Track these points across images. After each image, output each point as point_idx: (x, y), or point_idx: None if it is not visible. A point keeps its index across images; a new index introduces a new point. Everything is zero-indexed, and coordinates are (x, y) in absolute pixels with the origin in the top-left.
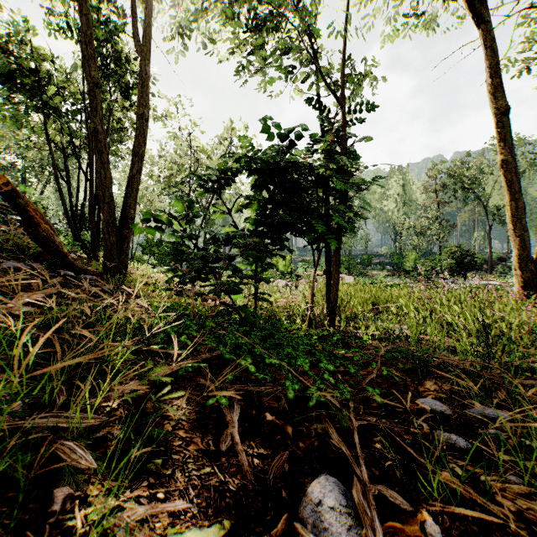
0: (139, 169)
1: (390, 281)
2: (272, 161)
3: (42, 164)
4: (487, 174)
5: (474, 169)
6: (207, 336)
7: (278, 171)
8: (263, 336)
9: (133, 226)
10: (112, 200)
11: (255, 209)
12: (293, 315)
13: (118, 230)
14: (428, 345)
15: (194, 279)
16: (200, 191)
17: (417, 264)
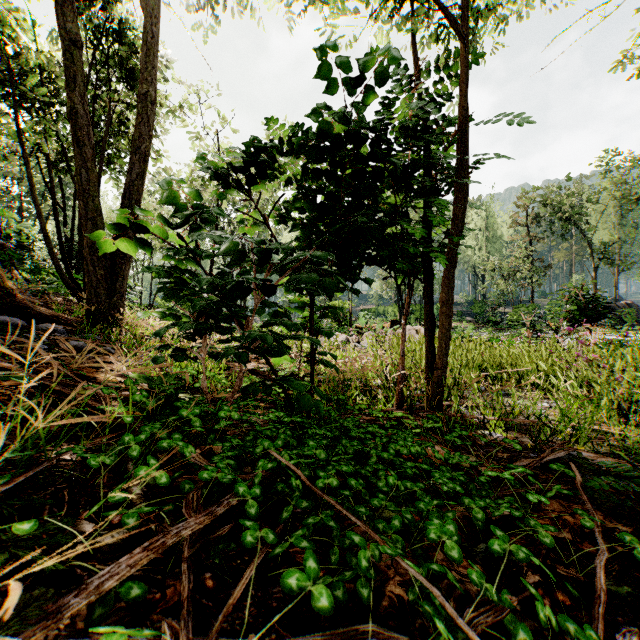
0: (141, 173)
1: (476, 335)
2: (344, 113)
3: (42, 191)
4: (593, 202)
5: (575, 197)
6: (217, 444)
7: (353, 135)
8: (330, 435)
9: (96, 234)
10: (100, 216)
11: (312, 209)
12: (367, 386)
13: (109, 259)
14: (617, 445)
15: (203, 329)
16: (220, 186)
17: (520, 312)
